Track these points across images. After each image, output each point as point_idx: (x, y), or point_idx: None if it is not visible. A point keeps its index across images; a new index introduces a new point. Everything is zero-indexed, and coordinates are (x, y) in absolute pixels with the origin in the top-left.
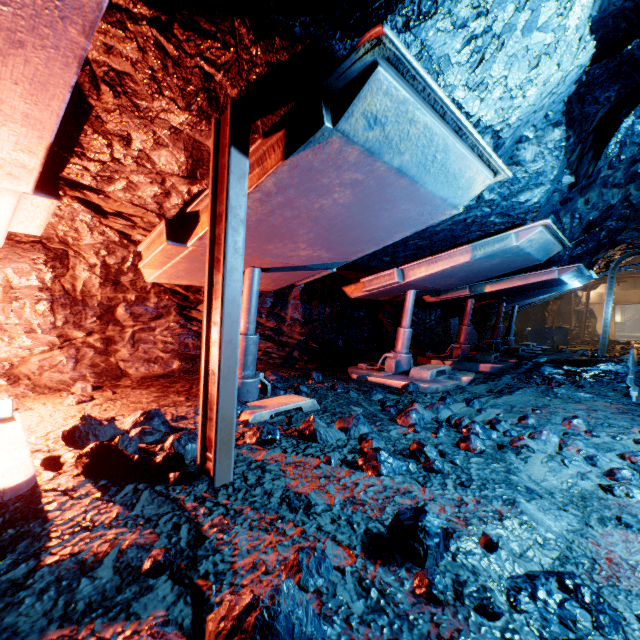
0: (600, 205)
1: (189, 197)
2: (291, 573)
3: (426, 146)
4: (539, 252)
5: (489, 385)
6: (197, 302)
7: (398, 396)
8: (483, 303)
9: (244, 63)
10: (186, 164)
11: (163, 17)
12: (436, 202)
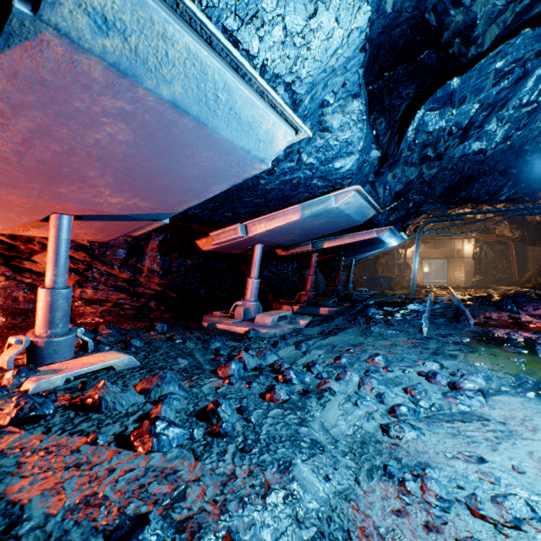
0: (403, 180)
1: None
2: None
3: (200, 79)
4: (357, 214)
5: (323, 327)
6: (30, 252)
7: (238, 342)
8: (327, 257)
9: None
10: None
11: None
12: (240, 153)
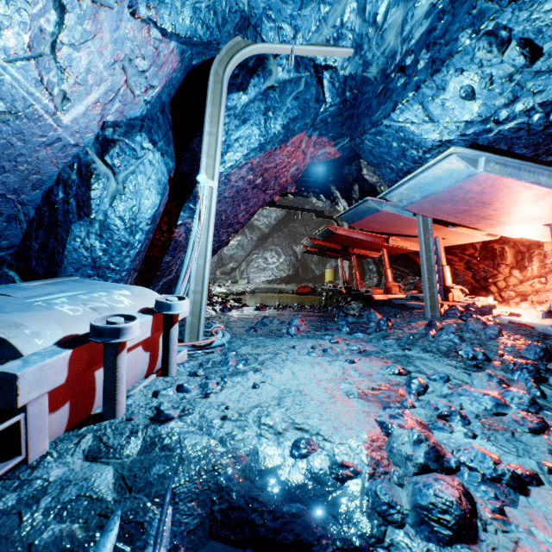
0: None
1: None
2: None
3: (413, 190)
4: None
5: None
6: None
7: None
8: None
9: None
10: None
11: None
12: (459, 184)
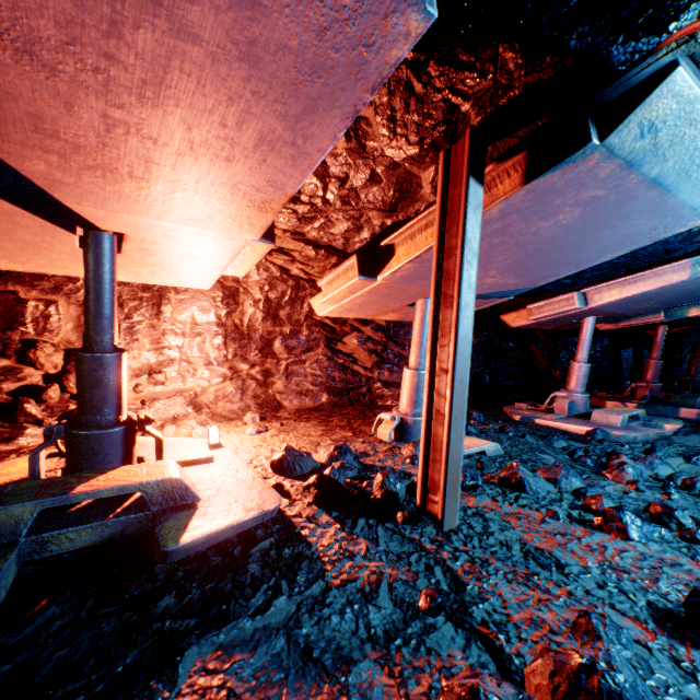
0: None
1: (380, 230)
2: (588, 638)
3: (698, 148)
4: None
5: None
6: (343, 334)
7: (583, 444)
8: (676, 330)
9: (500, 89)
10: (391, 198)
11: (421, 57)
12: (681, 212)
